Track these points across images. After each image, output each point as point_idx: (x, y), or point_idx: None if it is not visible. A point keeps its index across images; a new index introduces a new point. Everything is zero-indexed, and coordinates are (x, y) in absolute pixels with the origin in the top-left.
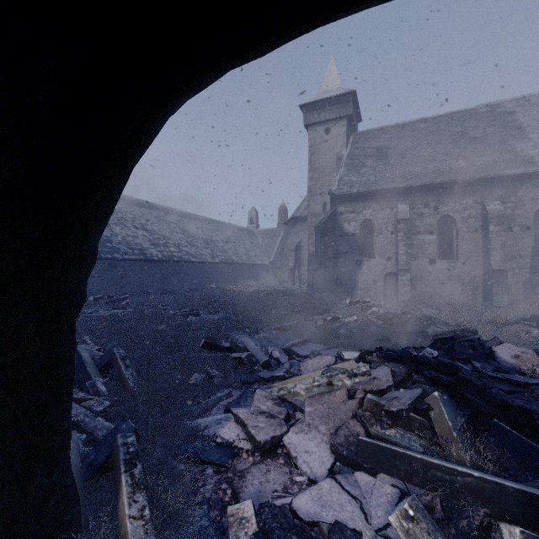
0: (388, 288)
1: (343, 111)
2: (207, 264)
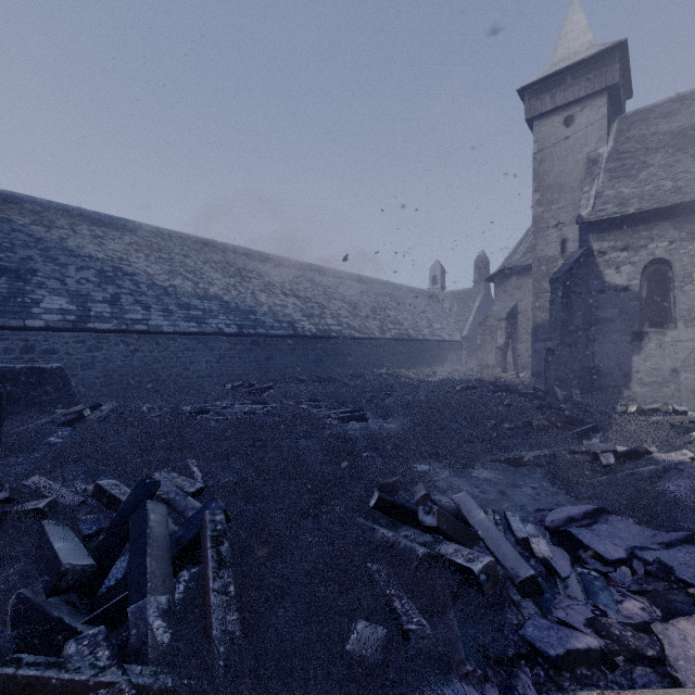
0: None
1: (599, 82)
2: (375, 340)
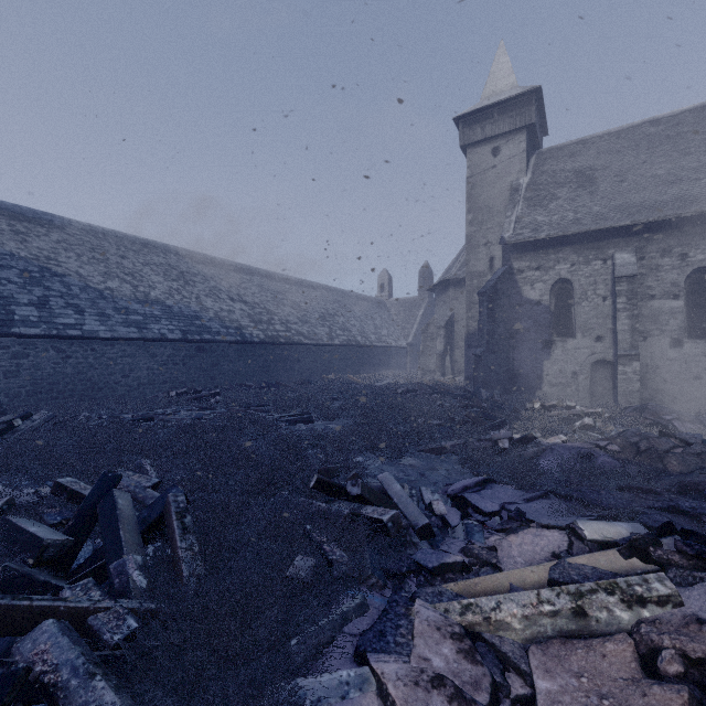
0: (598, 384)
1: (520, 120)
2: (324, 346)
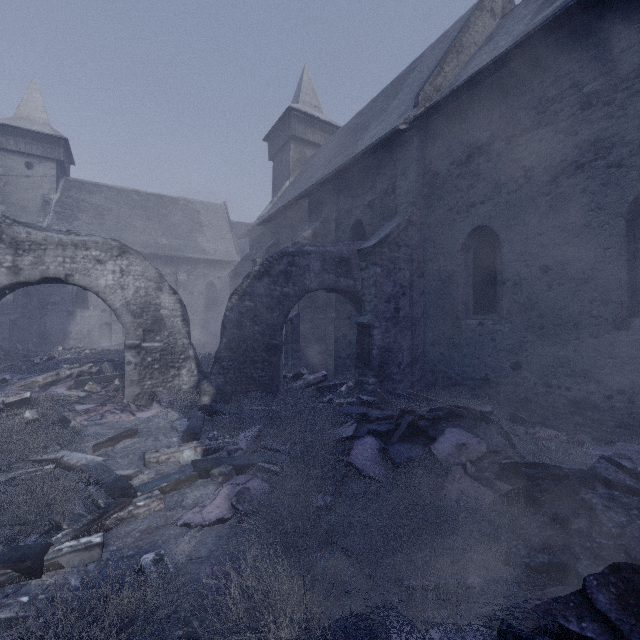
0: (103, 337)
1: (51, 153)
2: None
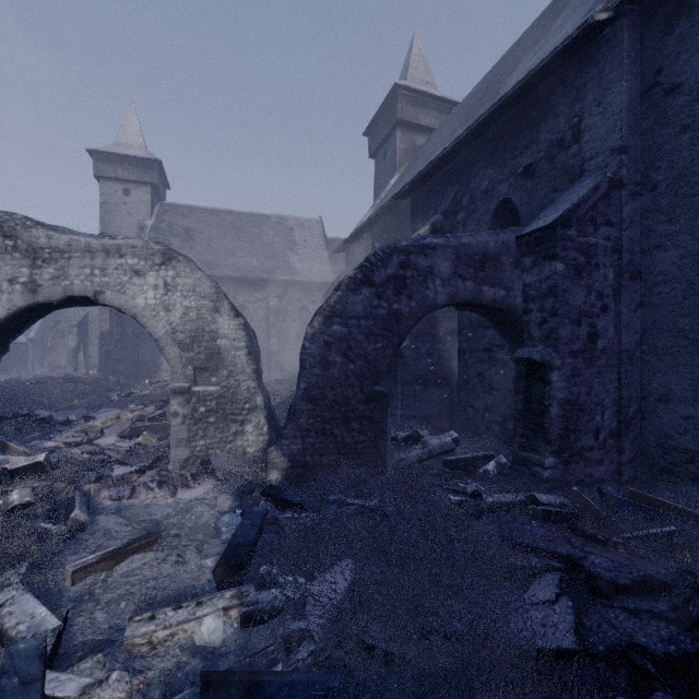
0: None
1: (146, 177)
2: None
